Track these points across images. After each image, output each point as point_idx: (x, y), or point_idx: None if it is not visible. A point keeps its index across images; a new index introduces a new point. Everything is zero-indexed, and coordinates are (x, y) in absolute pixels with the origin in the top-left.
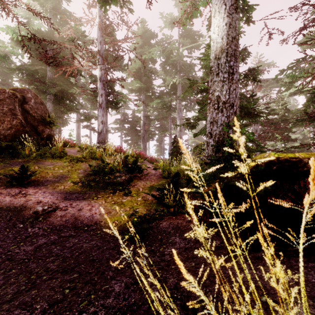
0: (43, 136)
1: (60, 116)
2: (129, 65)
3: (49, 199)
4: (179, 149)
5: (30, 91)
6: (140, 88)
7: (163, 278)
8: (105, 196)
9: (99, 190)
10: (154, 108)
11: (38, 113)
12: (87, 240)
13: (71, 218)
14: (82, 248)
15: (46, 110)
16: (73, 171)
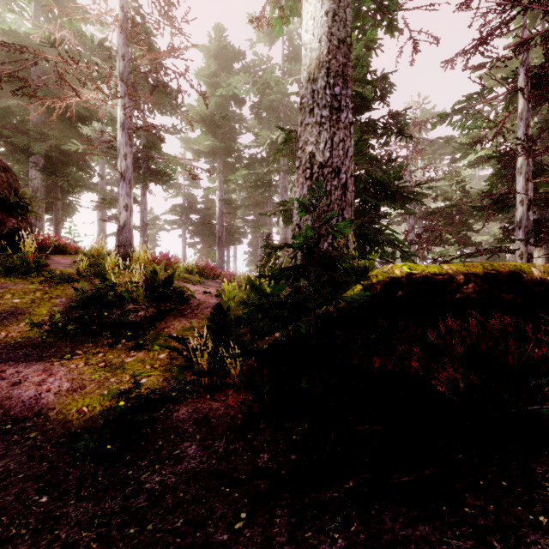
0: (1, 232)
1: (57, 197)
2: (194, 107)
3: None
4: (275, 260)
5: None
6: (213, 150)
7: None
8: (92, 352)
9: (85, 338)
10: (241, 185)
11: None
12: None
13: None
14: None
15: (14, 181)
16: (44, 300)
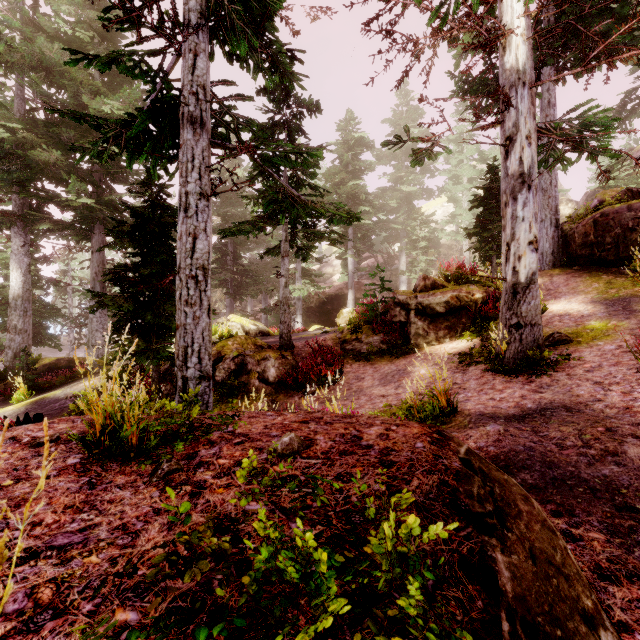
0: None
1: None
2: None
3: None
4: None
5: None
6: None
7: None
8: None
9: None
10: None
11: None
12: None
13: None
14: None
15: None
16: None
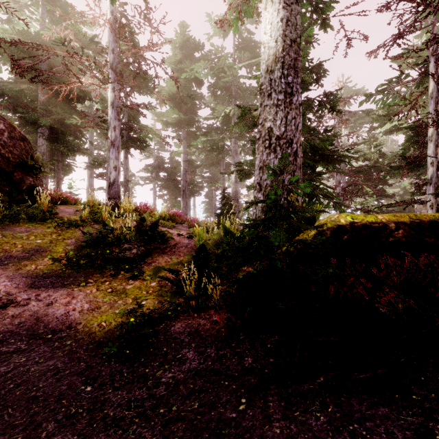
0: (22, 188)
1: (58, 160)
2: (164, 88)
3: (3, 287)
4: (230, 208)
5: (2, 119)
6: (178, 121)
7: (135, 437)
8: (100, 281)
9: (94, 270)
10: (200, 149)
11: (15, 153)
12: (42, 359)
13: (29, 319)
14: (26, 375)
15: (29, 148)
16: (59, 240)
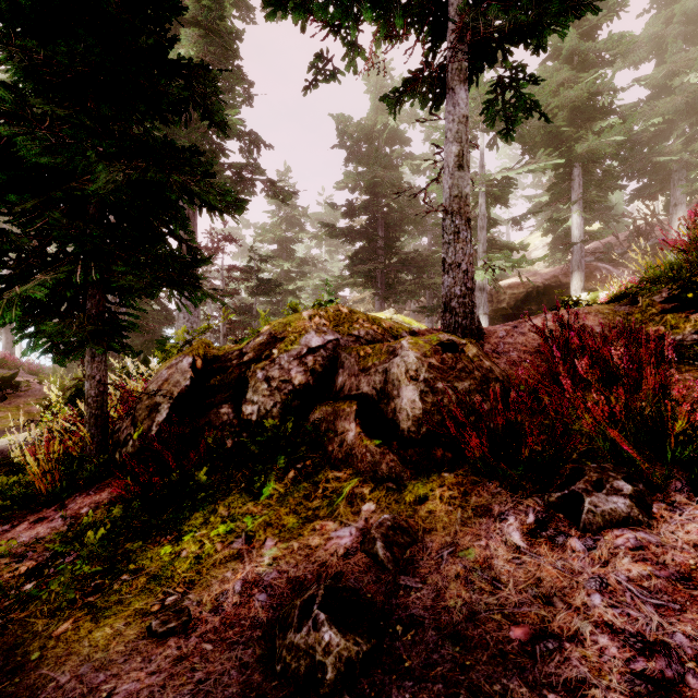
0: None
1: None
2: None
3: None
4: None
5: None
6: None
7: None
8: None
9: None
10: None
11: None
12: None
13: None
14: None
15: None
16: None
